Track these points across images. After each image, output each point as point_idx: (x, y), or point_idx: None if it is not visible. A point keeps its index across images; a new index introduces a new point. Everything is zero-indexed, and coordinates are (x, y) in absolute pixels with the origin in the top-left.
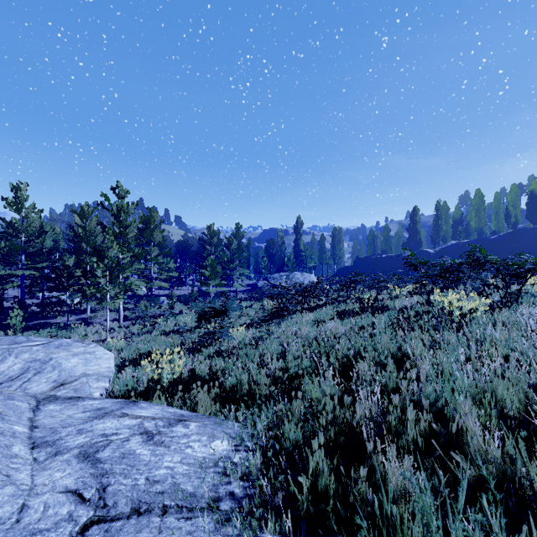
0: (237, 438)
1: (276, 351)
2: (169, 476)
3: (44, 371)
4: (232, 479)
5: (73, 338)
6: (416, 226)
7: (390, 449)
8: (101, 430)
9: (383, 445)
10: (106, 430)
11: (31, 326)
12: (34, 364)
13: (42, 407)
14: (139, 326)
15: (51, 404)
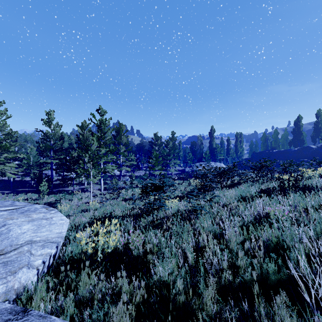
0: None
1: (211, 230)
2: None
3: None
4: None
5: (74, 200)
6: (300, 130)
7: None
8: None
9: None
10: None
11: (54, 192)
12: None
13: None
14: (111, 194)
15: None
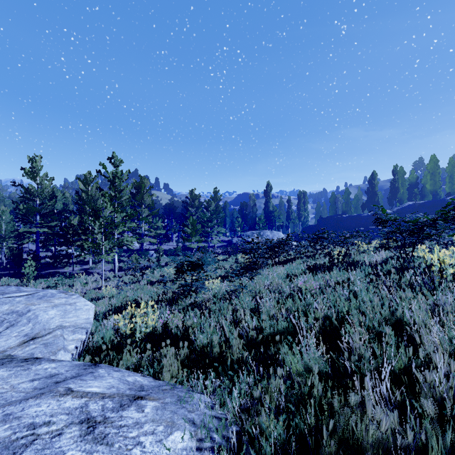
0: (202, 428)
1: (249, 306)
2: None
3: (17, 324)
4: None
5: (75, 285)
6: (374, 189)
7: None
8: (31, 418)
9: None
10: (38, 418)
11: (43, 275)
12: (10, 316)
13: None
14: (130, 276)
15: (2, 367)
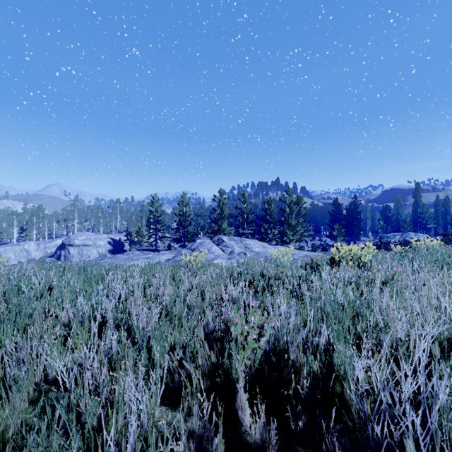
0: None
1: None
2: None
3: None
4: None
5: None
6: None
7: None
8: None
9: None
10: None
11: None
12: None
13: None
14: None
15: None
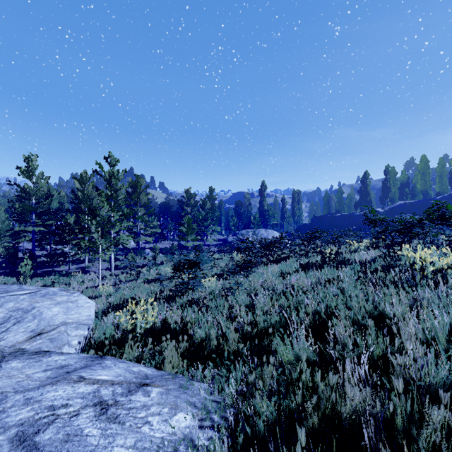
0: (202, 410)
1: (244, 303)
2: None
3: (24, 320)
4: None
5: (72, 284)
6: (367, 189)
7: None
8: (50, 401)
9: None
10: (56, 401)
11: (39, 274)
12: (16, 313)
13: (4, 364)
14: (127, 275)
15: (15, 359)
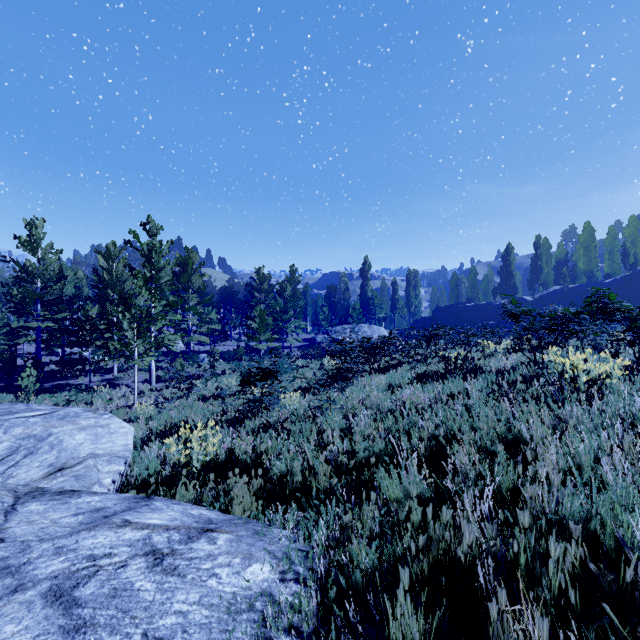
0: (284, 560)
1: (339, 426)
2: (180, 628)
3: (38, 451)
4: (274, 633)
5: (95, 403)
6: (510, 269)
7: (520, 600)
8: (89, 550)
9: (518, 606)
10: (96, 549)
11: (47, 388)
12: (27, 442)
13: (20, 507)
14: (174, 389)
15: (34, 501)
